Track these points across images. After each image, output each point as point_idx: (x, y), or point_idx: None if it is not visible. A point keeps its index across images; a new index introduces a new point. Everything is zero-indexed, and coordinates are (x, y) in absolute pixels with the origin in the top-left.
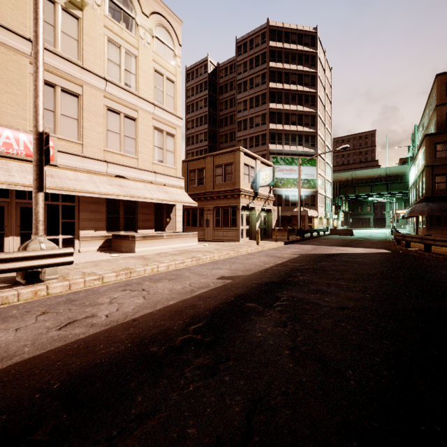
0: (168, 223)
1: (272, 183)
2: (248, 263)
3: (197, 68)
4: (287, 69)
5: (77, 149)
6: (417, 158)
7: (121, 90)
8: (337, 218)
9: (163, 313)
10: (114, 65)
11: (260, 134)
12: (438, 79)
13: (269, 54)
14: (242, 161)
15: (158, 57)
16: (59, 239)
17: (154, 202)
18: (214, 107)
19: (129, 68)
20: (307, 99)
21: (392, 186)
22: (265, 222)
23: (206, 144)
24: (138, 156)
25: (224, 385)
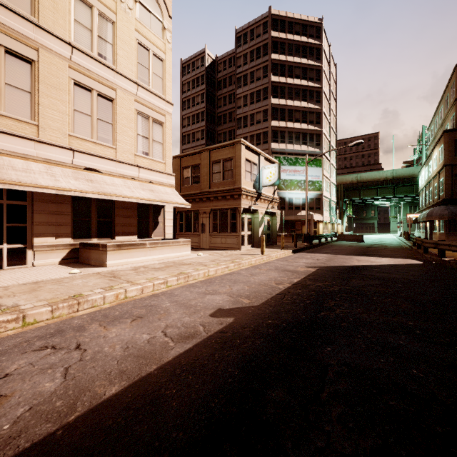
0: (155, 228)
1: (277, 182)
2: (255, 282)
3: (193, 61)
4: (290, 62)
5: (29, 131)
6: (431, 157)
7: (93, 61)
8: (342, 223)
9: (73, 443)
10: (84, 29)
11: (262, 132)
12: None
13: (271, 45)
14: (244, 156)
15: (142, 27)
16: (3, 249)
17: (137, 203)
18: (212, 104)
19: (104, 35)
20: (312, 95)
21: (399, 189)
22: (269, 227)
23: (203, 142)
24: (116, 146)
25: None
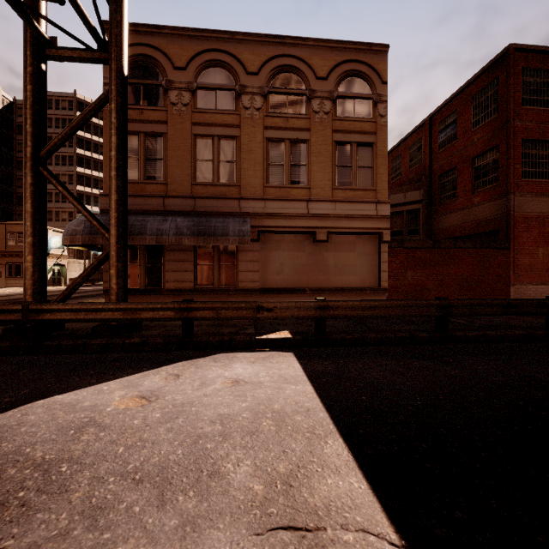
0: None
1: (61, 247)
2: None
3: None
4: (96, 141)
5: None
6: None
7: None
8: None
9: None
10: None
11: None
12: None
13: None
14: None
15: None
16: None
17: None
18: (9, 146)
19: None
20: None
21: None
22: (60, 273)
23: None
24: None
25: (5, 297)
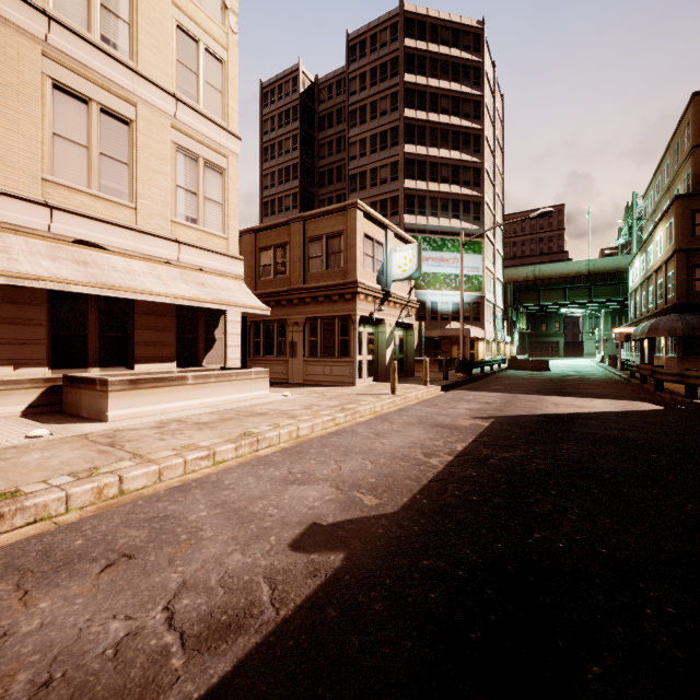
0: (209, 350)
1: (416, 274)
2: (385, 453)
3: (280, 84)
4: (434, 88)
5: None
6: (651, 240)
7: (92, 49)
8: (511, 342)
9: None
10: None
11: (389, 197)
12: (697, 101)
13: (404, 59)
14: (361, 229)
15: (185, 0)
16: None
17: (177, 306)
18: (310, 152)
19: (113, 4)
20: (467, 140)
21: (598, 289)
22: (402, 348)
23: (296, 213)
24: (137, 204)
25: None
